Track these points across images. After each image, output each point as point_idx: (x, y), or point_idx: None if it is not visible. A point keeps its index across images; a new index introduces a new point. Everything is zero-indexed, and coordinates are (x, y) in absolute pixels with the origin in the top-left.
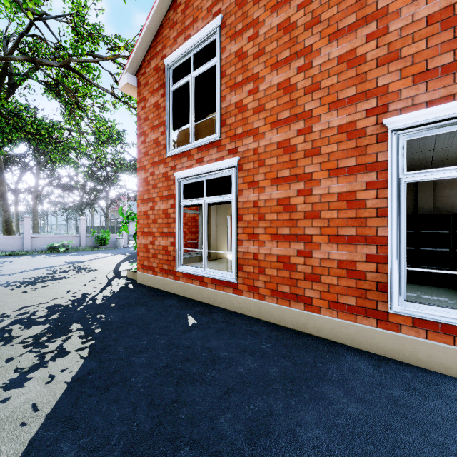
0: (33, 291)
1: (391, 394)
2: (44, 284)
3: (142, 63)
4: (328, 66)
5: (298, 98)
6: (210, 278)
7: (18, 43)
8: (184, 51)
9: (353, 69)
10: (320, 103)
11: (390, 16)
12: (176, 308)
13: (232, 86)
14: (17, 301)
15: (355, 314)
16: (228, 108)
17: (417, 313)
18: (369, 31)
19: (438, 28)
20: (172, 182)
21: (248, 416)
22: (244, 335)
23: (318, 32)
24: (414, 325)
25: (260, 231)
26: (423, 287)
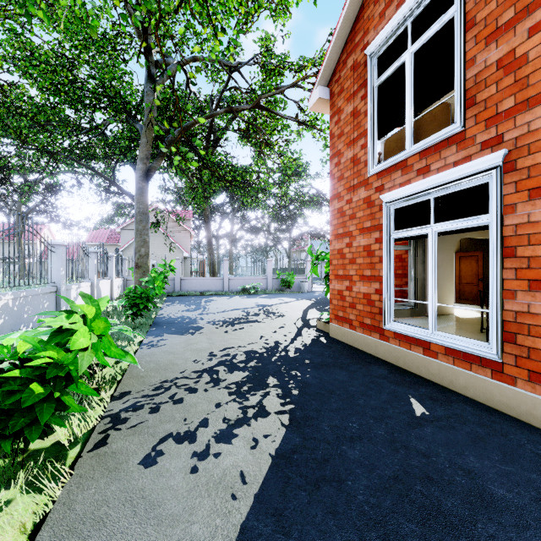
0: (233, 332)
1: None
2: (240, 326)
3: (336, 68)
4: None
5: None
6: (442, 347)
7: (220, 100)
8: (396, 24)
9: None
10: None
11: None
12: (389, 381)
13: (489, 36)
14: (221, 341)
15: None
16: (480, 76)
17: None
18: None
19: None
20: (377, 208)
21: None
22: (535, 465)
23: None
24: None
25: None
26: None
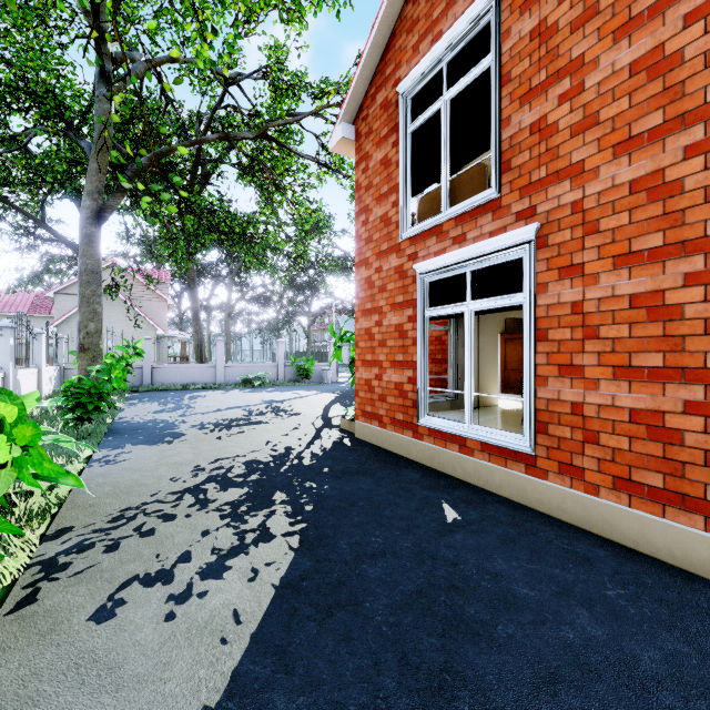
0: (228, 438)
1: None
2: (240, 429)
3: (363, 103)
4: None
5: (686, 80)
6: (479, 442)
7: (211, 121)
8: (431, 62)
9: None
10: None
11: None
12: (421, 486)
13: (524, 96)
14: (211, 450)
15: None
16: (514, 139)
17: None
18: None
19: None
20: (410, 280)
21: None
22: (560, 560)
23: None
24: None
25: (588, 361)
26: None
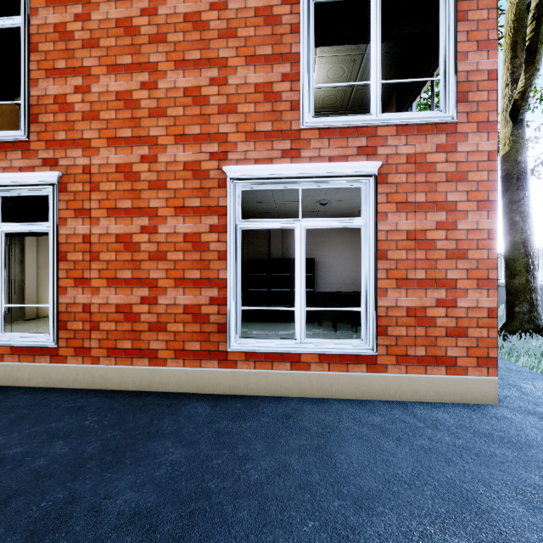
0: None
1: (218, 427)
2: None
3: None
4: (175, 94)
5: (141, 118)
6: (9, 347)
7: None
8: None
9: (198, 107)
10: (167, 132)
11: (229, 70)
12: None
13: (49, 70)
14: None
15: (200, 359)
16: (42, 99)
17: (248, 347)
18: (212, 75)
19: (262, 98)
20: None
21: (34, 518)
22: (60, 416)
23: (164, 52)
24: (247, 358)
25: (93, 275)
26: (273, 324)
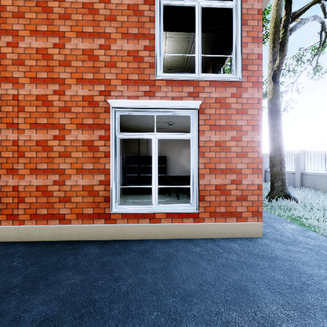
0: None
1: (103, 260)
2: None
3: None
4: (76, 52)
5: (54, 66)
6: None
7: None
8: None
9: (92, 62)
10: (71, 76)
11: (112, 40)
12: None
13: None
14: None
15: (93, 219)
16: None
17: (124, 210)
18: (101, 42)
19: (132, 59)
20: None
21: None
22: None
23: (69, 25)
24: (122, 217)
25: (20, 166)
26: (141, 195)
